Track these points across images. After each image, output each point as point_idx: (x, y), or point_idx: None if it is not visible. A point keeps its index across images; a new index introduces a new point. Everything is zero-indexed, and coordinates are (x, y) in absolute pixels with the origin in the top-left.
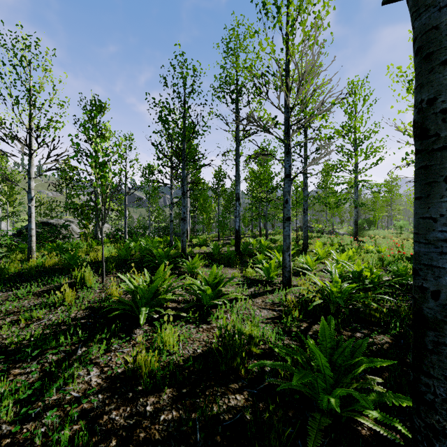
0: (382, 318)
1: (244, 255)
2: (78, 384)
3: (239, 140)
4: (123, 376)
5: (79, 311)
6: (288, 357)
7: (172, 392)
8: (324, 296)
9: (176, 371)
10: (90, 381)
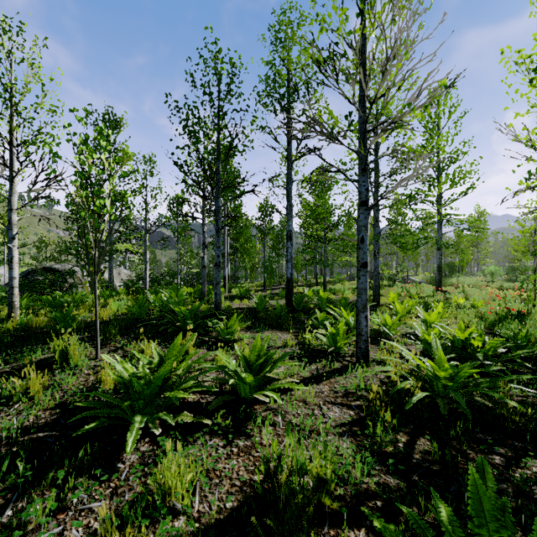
0: (522, 422)
1: (298, 312)
2: None
3: (291, 160)
4: None
5: (45, 411)
6: None
7: None
8: (423, 382)
9: None
10: None
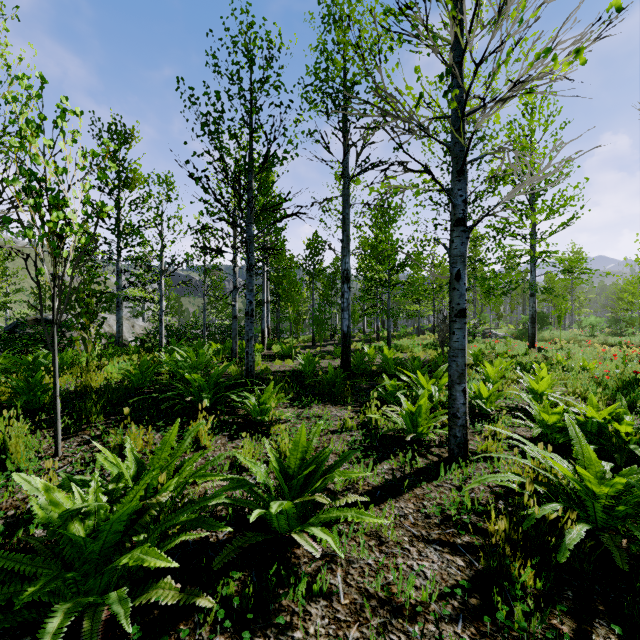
0: None
1: (358, 377)
2: None
3: (348, 177)
4: None
5: None
6: None
7: None
8: (566, 499)
9: None
10: None
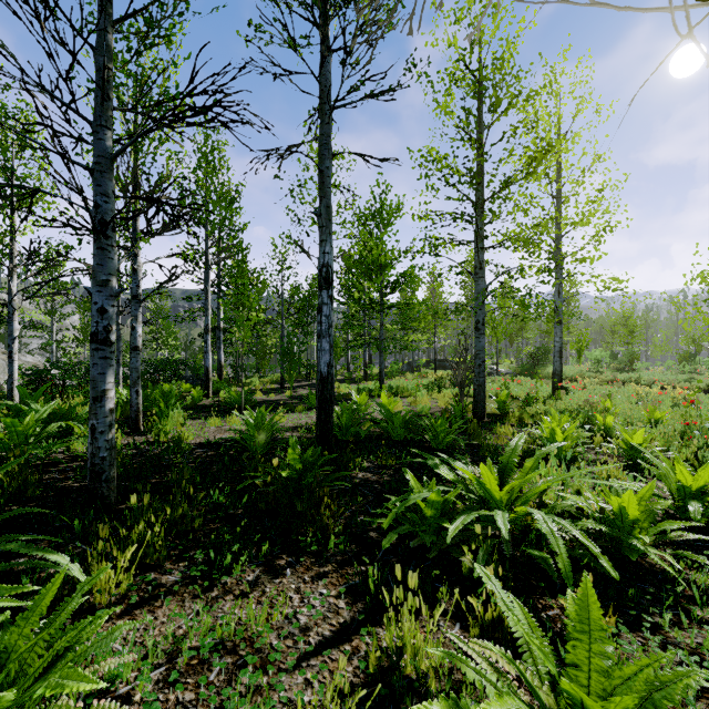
0: None
1: (347, 456)
2: None
3: (329, 104)
4: None
5: None
6: None
7: None
8: None
9: None
10: None
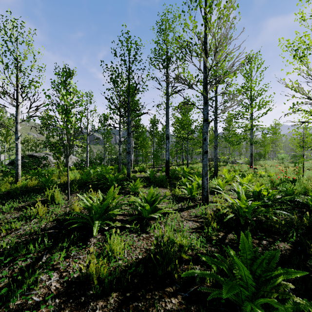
0: (280, 228)
1: (172, 179)
2: (40, 289)
3: (168, 95)
4: (78, 280)
5: (48, 222)
6: (213, 265)
7: (118, 296)
8: (234, 210)
9: (121, 277)
10: (50, 286)
